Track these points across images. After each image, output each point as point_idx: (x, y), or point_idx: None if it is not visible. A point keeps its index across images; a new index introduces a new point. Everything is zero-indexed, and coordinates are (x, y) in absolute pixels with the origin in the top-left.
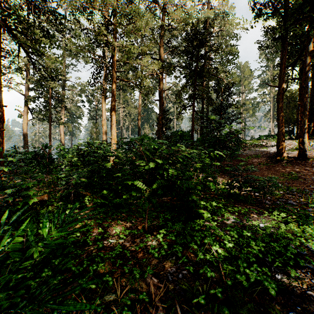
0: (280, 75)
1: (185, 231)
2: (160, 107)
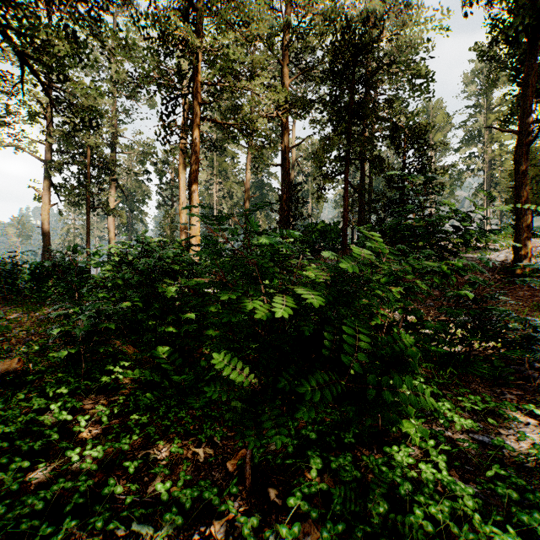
0: (521, 109)
1: (367, 502)
2: (284, 177)
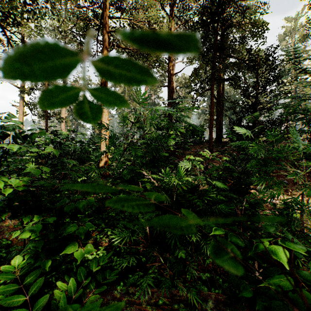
0: None
1: None
2: (169, 94)
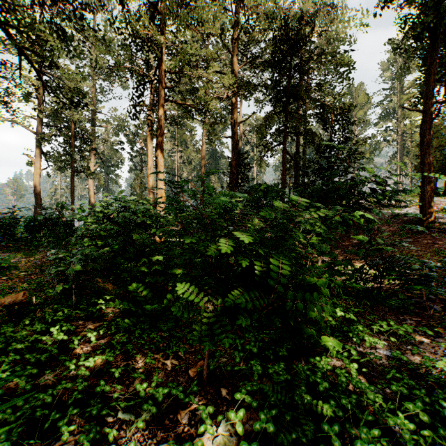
0: (425, 92)
1: (294, 396)
2: (234, 147)
